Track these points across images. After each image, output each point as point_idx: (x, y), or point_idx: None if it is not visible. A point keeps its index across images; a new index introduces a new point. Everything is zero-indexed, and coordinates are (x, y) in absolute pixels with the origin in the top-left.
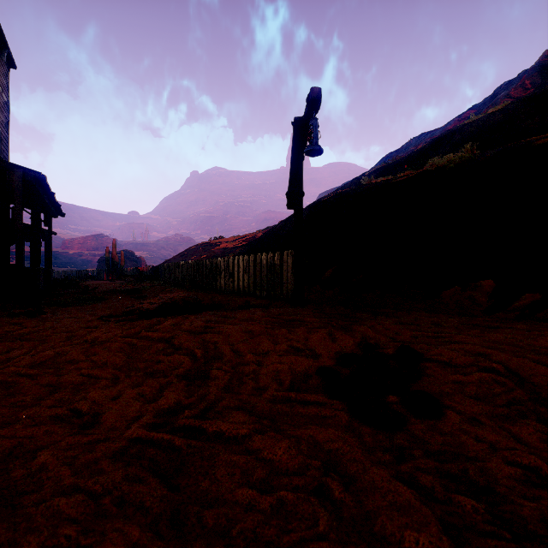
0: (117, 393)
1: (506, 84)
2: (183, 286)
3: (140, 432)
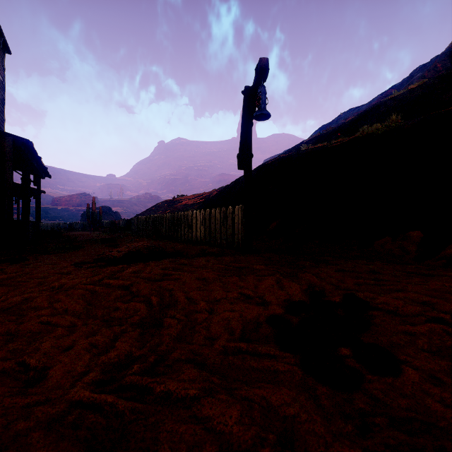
0: (71, 343)
1: (421, 67)
2: (150, 236)
3: (82, 394)
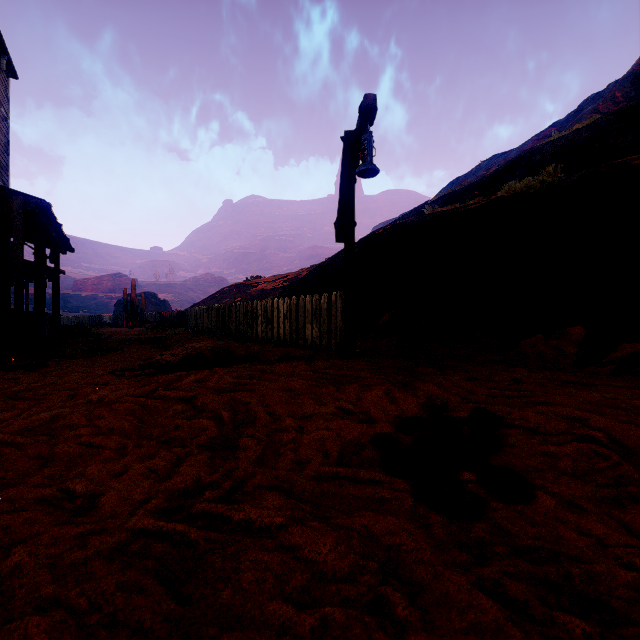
0: (123, 468)
1: (593, 97)
2: (213, 334)
3: (146, 522)
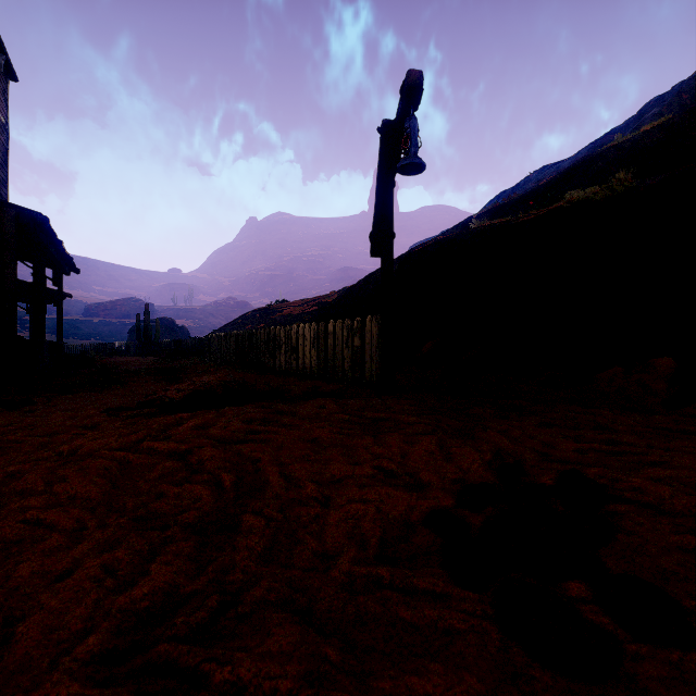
0: (70, 565)
1: (656, 100)
2: (232, 364)
3: (64, 692)
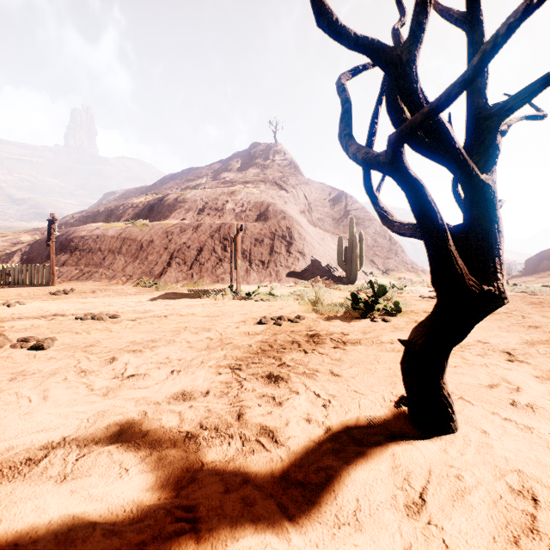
0: None
1: (237, 153)
2: None
3: (12, 296)
